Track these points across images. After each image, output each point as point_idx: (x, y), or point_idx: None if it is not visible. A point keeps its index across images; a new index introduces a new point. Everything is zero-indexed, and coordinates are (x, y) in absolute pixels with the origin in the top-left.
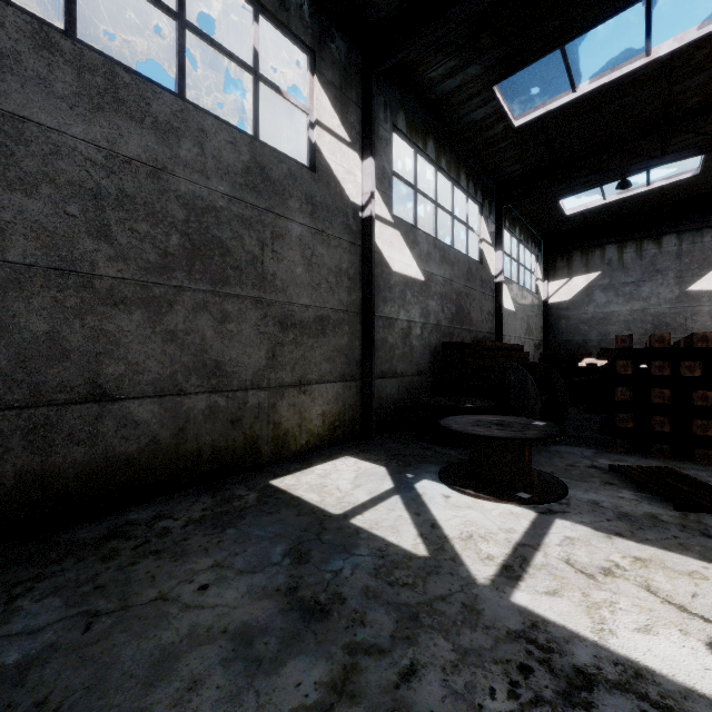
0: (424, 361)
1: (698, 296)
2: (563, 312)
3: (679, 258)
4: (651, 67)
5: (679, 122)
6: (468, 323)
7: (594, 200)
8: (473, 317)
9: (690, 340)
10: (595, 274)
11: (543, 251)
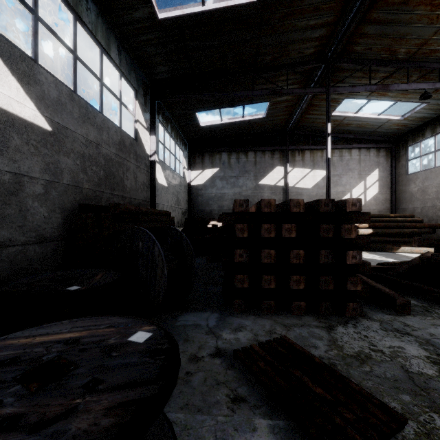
0: (51, 225)
1: (263, 187)
2: (199, 191)
3: (255, 165)
4: (251, 9)
5: (261, 71)
6: (121, 189)
7: (216, 120)
8: (127, 185)
9: (286, 206)
10: (217, 169)
11: (188, 150)
